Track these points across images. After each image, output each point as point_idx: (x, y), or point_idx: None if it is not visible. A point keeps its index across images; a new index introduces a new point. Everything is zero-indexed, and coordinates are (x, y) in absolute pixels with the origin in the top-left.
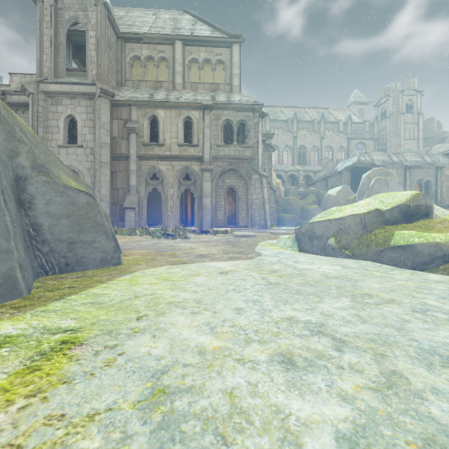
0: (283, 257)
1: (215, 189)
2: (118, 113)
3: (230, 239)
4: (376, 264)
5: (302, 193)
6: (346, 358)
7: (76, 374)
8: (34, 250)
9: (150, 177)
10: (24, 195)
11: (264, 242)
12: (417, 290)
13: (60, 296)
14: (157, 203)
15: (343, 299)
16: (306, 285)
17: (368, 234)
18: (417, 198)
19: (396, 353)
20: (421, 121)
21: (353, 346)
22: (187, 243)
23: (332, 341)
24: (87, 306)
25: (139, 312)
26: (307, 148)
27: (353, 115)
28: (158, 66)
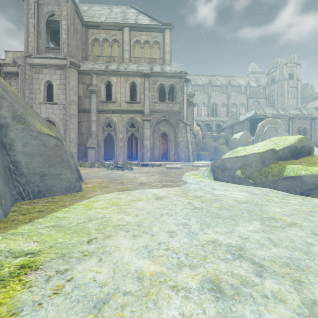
0: (203, 184)
1: (153, 134)
2: (83, 79)
3: (163, 170)
4: (274, 190)
5: (215, 137)
6: (268, 285)
7: (25, 304)
8: (13, 181)
9: (106, 125)
10: (5, 139)
11: (188, 172)
12: (311, 214)
13: (30, 219)
14: (111, 144)
15: (254, 223)
16: (223, 209)
17: (266, 167)
18: (302, 141)
19: (311, 280)
20: (299, 85)
21: (272, 271)
22: (132, 173)
23: (252, 265)
24: (49, 229)
25: (91, 235)
26: (218, 104)
27: (251, 81)
28: (111, 45)
